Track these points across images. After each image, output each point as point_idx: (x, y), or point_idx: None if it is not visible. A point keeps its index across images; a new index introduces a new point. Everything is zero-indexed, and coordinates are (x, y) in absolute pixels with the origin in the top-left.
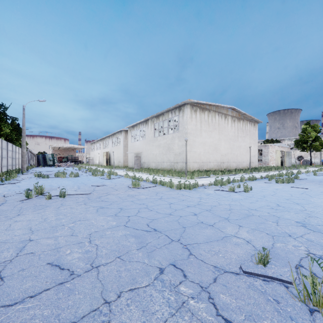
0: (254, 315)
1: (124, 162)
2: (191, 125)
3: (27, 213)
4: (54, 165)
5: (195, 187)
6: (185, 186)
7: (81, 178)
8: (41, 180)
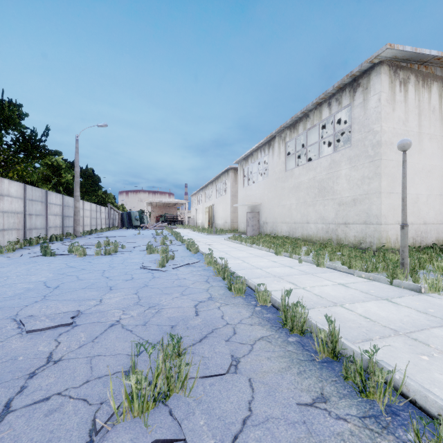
0: None
1: (233, 223)
2: (390, 121)
3: None
4: (142, 226)
5: None
6: None
7: (108, 259)
8: (19, 263)
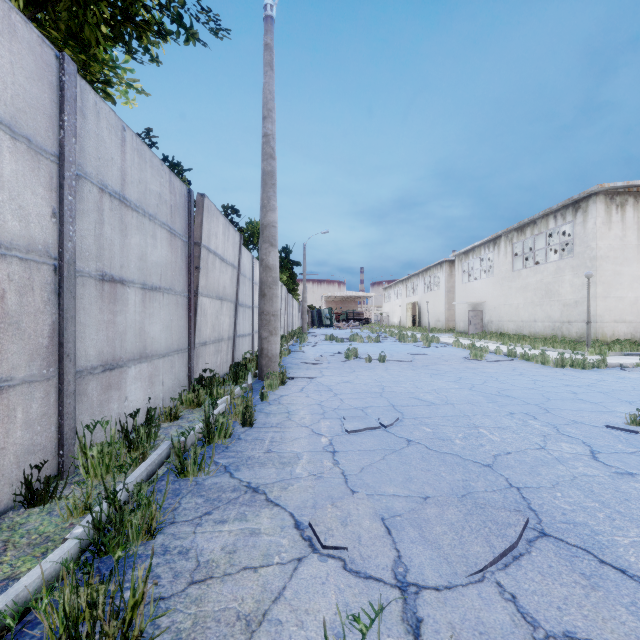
0: (592, 437)
1: (448, 322)
2: (606, 239)
3: (360, 371)
4: (331, 325)
5: (597, 368)
6: (573, 363)
7: (384, 344)
8: (336, 344)
